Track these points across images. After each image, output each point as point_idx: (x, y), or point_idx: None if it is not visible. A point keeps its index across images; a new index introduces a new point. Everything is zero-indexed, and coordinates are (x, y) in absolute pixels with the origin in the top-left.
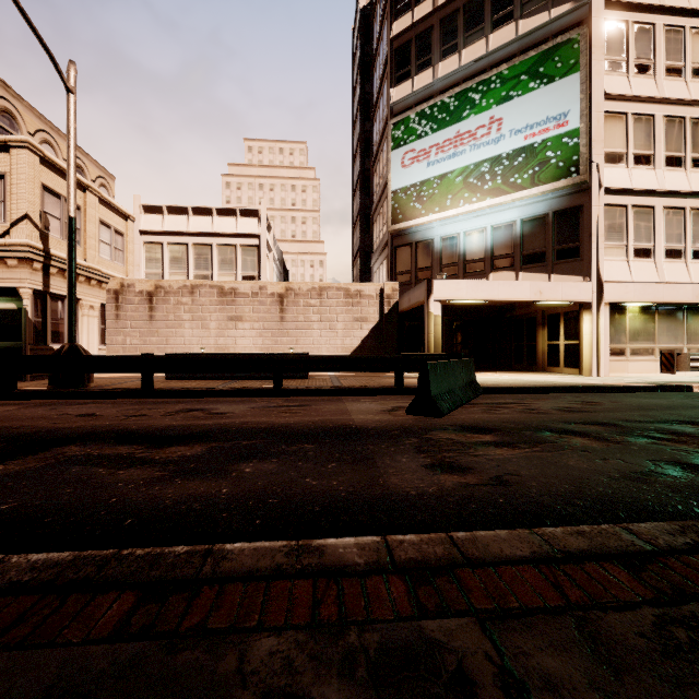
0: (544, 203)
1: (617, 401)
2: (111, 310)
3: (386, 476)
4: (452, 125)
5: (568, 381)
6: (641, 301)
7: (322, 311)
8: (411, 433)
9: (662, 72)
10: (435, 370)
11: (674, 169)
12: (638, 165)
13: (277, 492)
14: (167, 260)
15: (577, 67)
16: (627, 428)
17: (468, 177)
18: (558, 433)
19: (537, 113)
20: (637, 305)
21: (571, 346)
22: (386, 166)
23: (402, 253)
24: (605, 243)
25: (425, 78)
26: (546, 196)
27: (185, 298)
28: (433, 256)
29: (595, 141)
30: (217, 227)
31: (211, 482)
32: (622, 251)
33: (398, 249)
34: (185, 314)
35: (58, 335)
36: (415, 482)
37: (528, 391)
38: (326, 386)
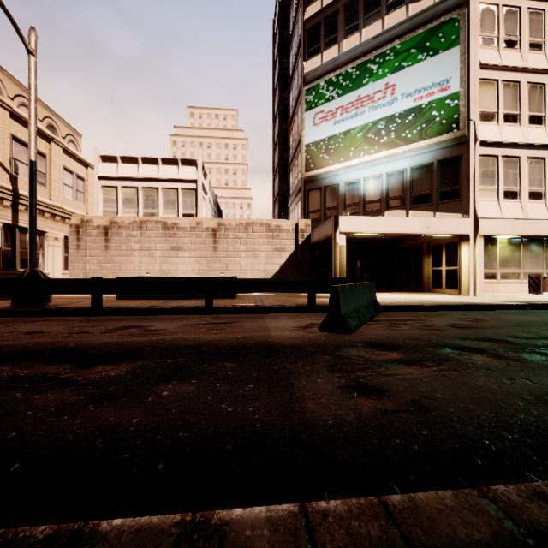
0: (430, 154)
1: (498, 318)
2: (73, 241)
3: (302, 401)
4: (354, 90)
5: (451, 300)
6: (509, 234)
7: (248, 243)
8: (324, 350)
9: (526, 47)
10: (344, 292)
11: (536, 126)
12: (507, 123)
13: (190, 422)
14: (121, 200)
15: (457, 41)
16: (518, 345)
17: (367, 133)
18: (458, 349)
19: (424, 79)
20: (506, 237)
21: (452, 271)
22: (300, 125)
23: (313, 196)
24: (480, 186)
25: (332, 52)
26: (432, 148)
27: (134, 232)
28: (338, 197)
29: (472, 102)
30: (162, 174)
31: (124, 409)
32: (493, 193)
33: (310, 192)
34: (134, 244)
35: (26, 262)
36: (332, 408)
37: (419, 309)
38: (249, 304)
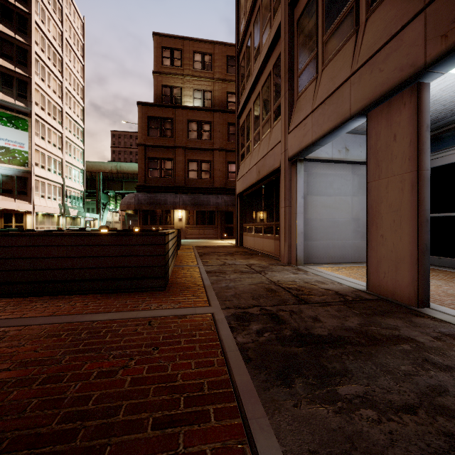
0: (12, 171)
1: None
2: None
3: None
4: None
5: None
6: (43, 212)
7: None
8: None
9: (47, 141)
10: None
11: (49, 172)
12: (42, 168)
13: None
14: None
15: (28, 130)
16: None
17: None
18: None
19: (12, 137)
20: (41, 213)
21: (20, 226)
22: None
23: None
24: (34, 192)
25: None
26: (14, 169)
27: None
28: None
29: (33, 158)
30: None
31: None
32: (38, 195)
33: None
34: None
35: None
36: None
37: None
38: None
